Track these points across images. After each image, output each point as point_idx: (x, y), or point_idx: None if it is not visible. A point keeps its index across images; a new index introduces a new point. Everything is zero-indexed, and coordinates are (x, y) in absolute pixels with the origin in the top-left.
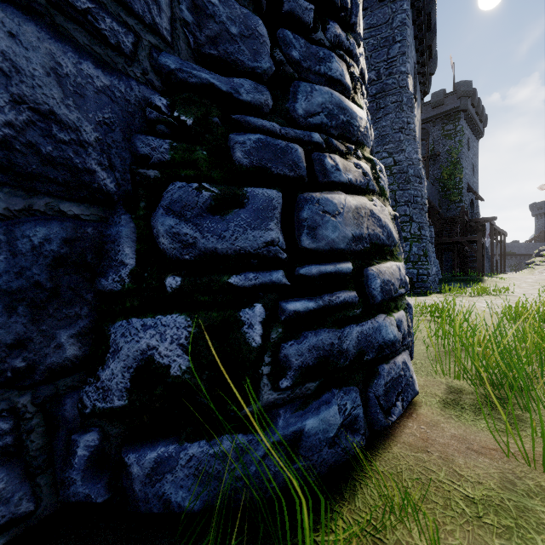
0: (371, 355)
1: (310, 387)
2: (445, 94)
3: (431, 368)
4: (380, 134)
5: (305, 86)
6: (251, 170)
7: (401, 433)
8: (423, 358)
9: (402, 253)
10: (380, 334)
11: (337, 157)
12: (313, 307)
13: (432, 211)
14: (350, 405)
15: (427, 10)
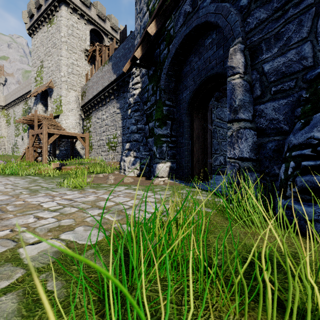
0: None
1: (307, 197)
2: None
3: None
4: None
5: None
6: None
7: None
8: None
9: None
10: None
11: None
12: (311, 164)
13: None
14: None
15: None
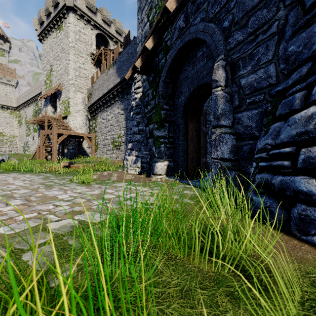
0: (289, 193)
1: (261, 190)
2: None
3: None
4: None
5: None
6: (278, 117)
7: (292, 238)
8: None
9: None
10: (294, 184)
11: None
12: (264, 165)
13: None
14: (269, 204)
15: None
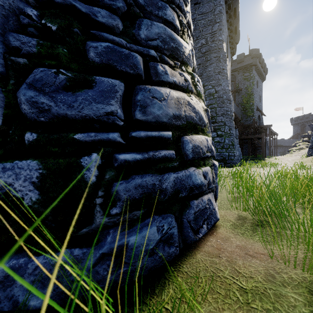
0: (184, 193)
1: (136, 214)
2: (245, 55)
3: (229, 205)
4: (207, 75)
5: (147, 21)
6: (101, 66)
7: (204, 245)
8: (226, 200)
9: (210, 132)
10: (191, 179)
11: (166, 67)
12: (140, 158)
13: (236, 120)
14: (166, 227)
15: (234, 6)
